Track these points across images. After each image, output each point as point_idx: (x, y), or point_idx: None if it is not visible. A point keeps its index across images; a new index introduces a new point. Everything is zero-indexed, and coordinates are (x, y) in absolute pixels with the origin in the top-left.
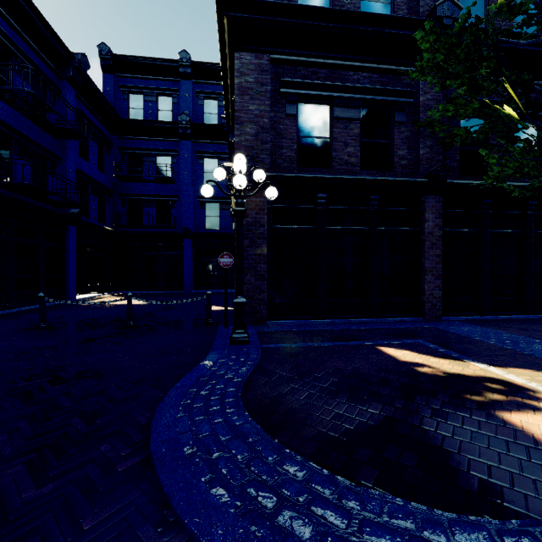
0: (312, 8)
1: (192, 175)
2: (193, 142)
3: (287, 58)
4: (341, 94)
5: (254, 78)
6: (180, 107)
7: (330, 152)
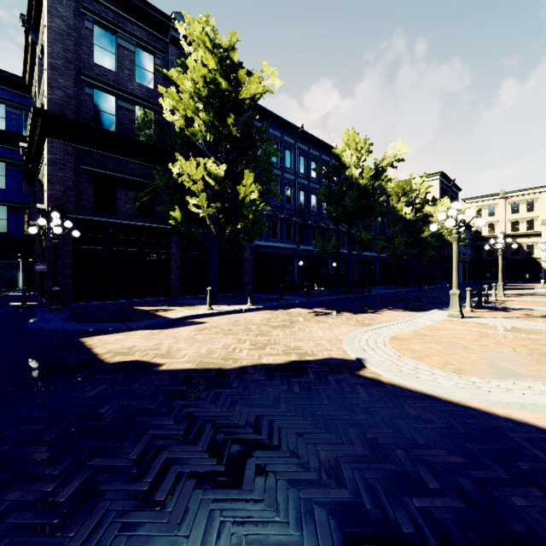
0: (103, 129)
1: None
2: None
3: (86, 148)
4: (123, 175)
5: (62, 157)
6: None
7: (116, 206)
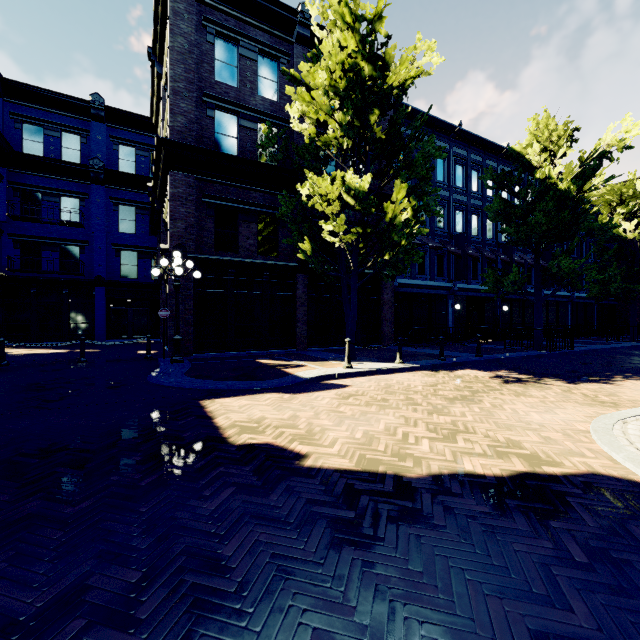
0: (224, 154)
1: (105, 221)
2: (106, 187)
3: (208, 179)
4: (245, 206)
5: (184, 190)
6: (91, 149)
7: (238, 242)
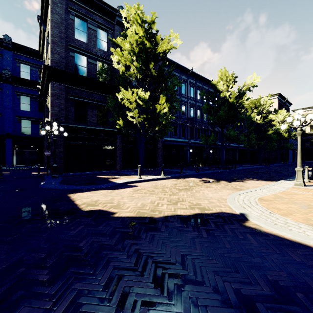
0: (80, 75)
1: (12, 103)
2: (13, 85)
3: (71, 87)
4: (90, 101)
5: (58, 92)
6: (3, 64)
7: (87, 118)
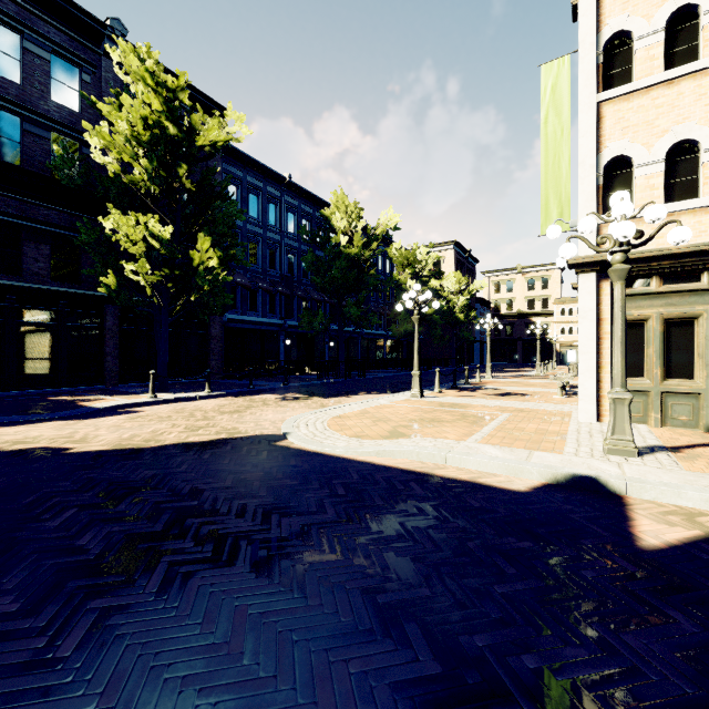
0: (0, 161)
1: None
2: None
3: None
4: (32, 224)
5: None
6: None
7: (21, 264)
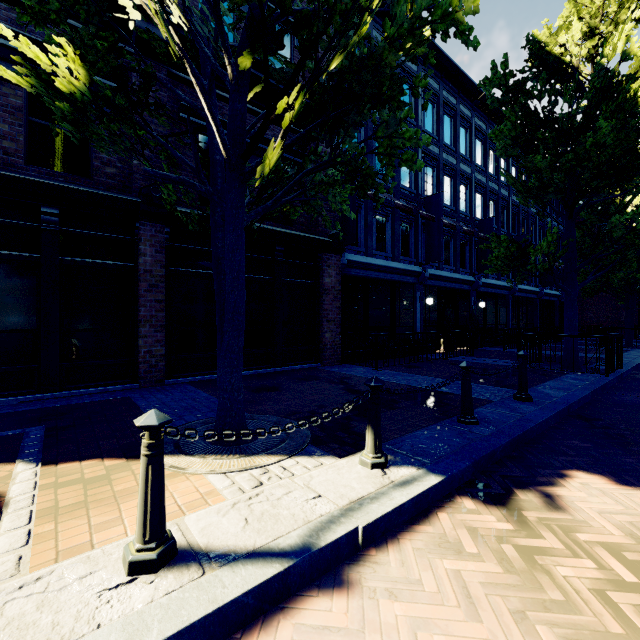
0: None
1: None
2: None
3: None
4: None
5: None
6: None
7: None
